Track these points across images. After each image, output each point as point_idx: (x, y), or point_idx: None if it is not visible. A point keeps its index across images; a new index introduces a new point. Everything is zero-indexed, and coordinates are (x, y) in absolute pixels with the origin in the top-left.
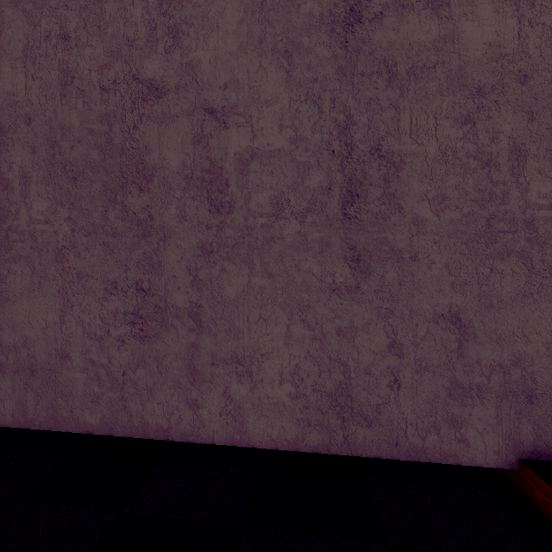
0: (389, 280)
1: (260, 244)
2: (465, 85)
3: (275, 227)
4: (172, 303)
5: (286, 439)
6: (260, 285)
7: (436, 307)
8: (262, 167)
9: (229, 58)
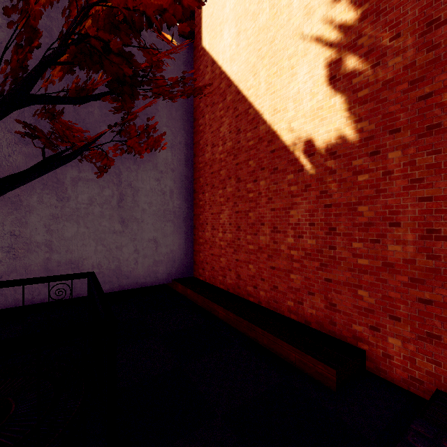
0: (134, 229)
1: (83, 215)
2: (158, 169)
3: (90, 209)
4: (34, 240)
5: None
6: (83, 231)
7: (149, 237)
8: (84, 185)
9: None
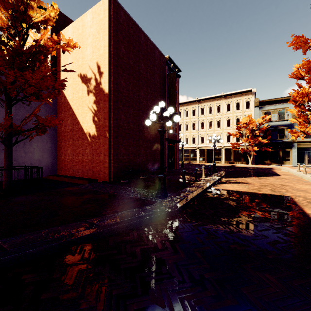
0: (30, 155)
1: None
2: None
3: None
4: None
5: (13, 178)
6: None
7: (37, 159)
8: None
9: (2, 121)
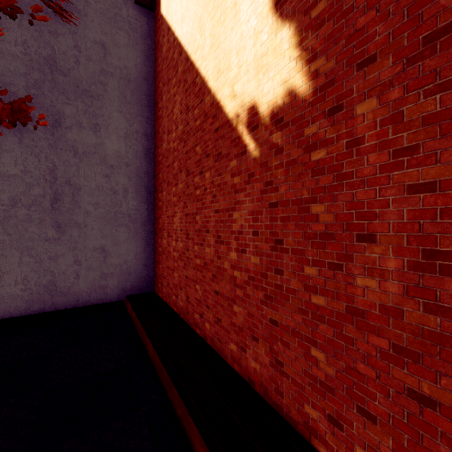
0: (75, 235)
1: (2, 219)
2: (107, 163)
3: (12, 211)
4: None
5: (19, 311)
6: (2, 239)
7: (95, 245)
8: (4, 182)
9: None
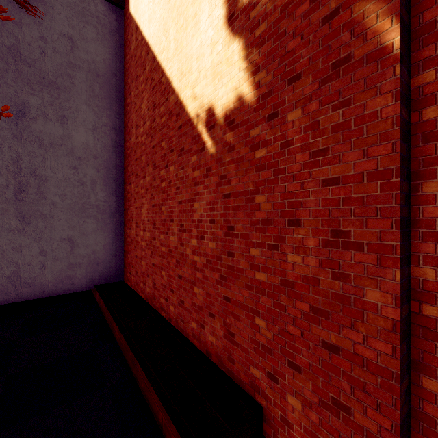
0: (40, 226)
1: None
2: (74, 155)
3: None
4: None
5: None
6: None
7: (62, 236)
8: None
9: None
